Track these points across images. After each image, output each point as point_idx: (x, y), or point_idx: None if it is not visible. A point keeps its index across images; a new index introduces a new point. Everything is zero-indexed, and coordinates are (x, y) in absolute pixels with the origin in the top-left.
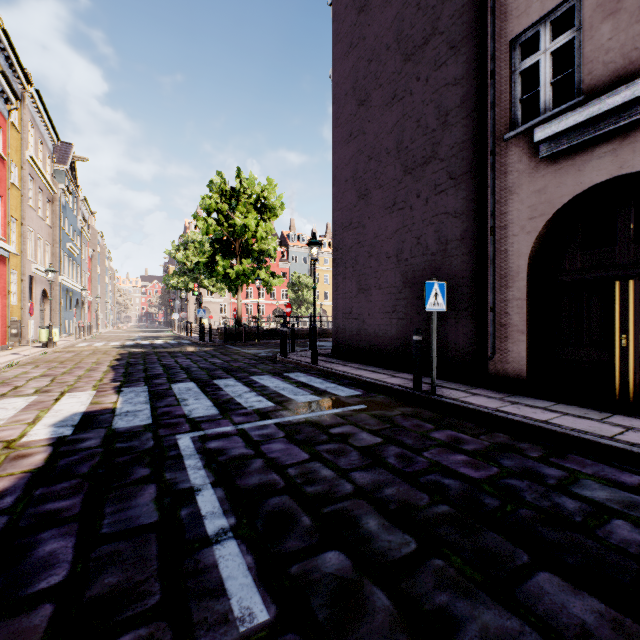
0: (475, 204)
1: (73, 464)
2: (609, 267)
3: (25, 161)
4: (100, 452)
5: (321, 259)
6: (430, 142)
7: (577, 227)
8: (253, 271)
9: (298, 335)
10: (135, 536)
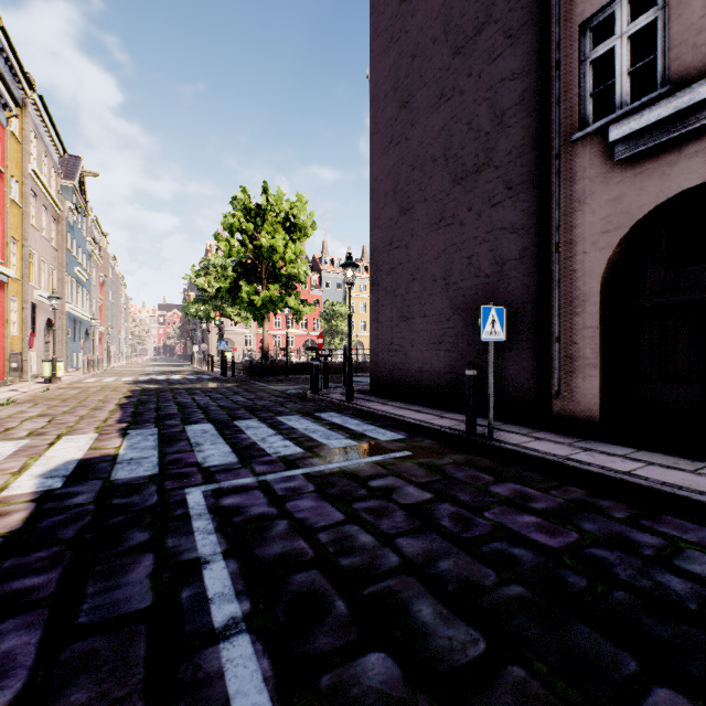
0: (537, 217)
1: (57, 526)
2: (700, 288)
3: (27, 175)
4: (92, 510)
5: (357, 285)
6: (483, 147)
7: (660, 242)
8: (281, 298)
9: (331, 369)
10: (120, 628)
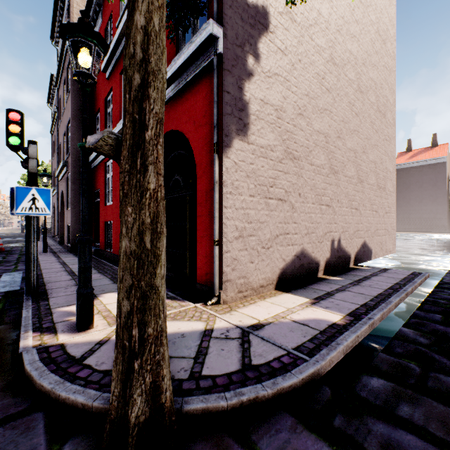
0: None
1: None
2: None
3: None
4: None
5: None
6: None
7: None
8: None
9: None
10: None
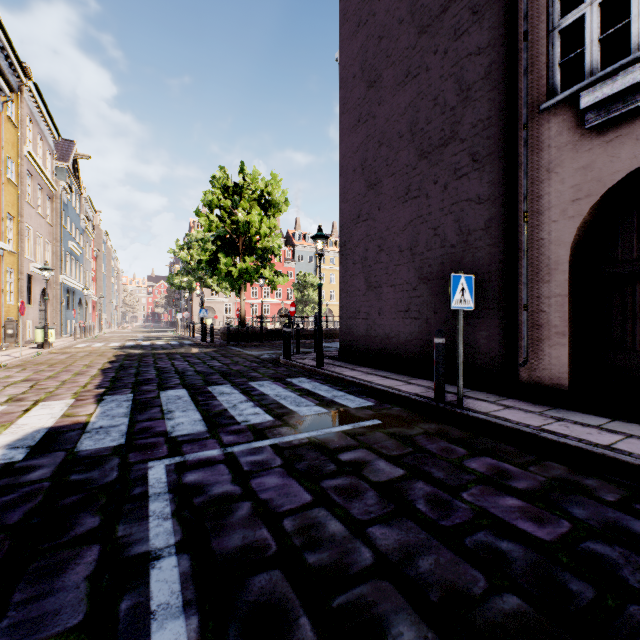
0: (503, 188)
1: (4, 508)
2: None
3: (23, 156)
4: (46, 488)
5: (327, 258)
6: (449, 121)
7: (633, 209)
8: (256, 269)
9: (303, 335)
10: None
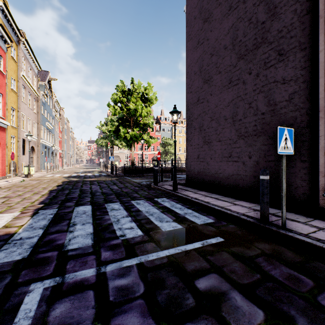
0: (303, 70)
1: None
2: None
3: (20, 78)
4: None
5: (177, 130)
6: (260, 32)
7: None
8: (140, 135)
9: (165, 171)
10: None
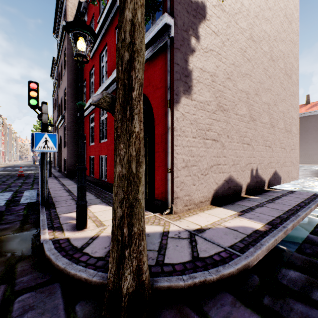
0: None
1: None
2: None
3: None
4: None
5: None
6: None
7: None
8: None
9: None
10: None
